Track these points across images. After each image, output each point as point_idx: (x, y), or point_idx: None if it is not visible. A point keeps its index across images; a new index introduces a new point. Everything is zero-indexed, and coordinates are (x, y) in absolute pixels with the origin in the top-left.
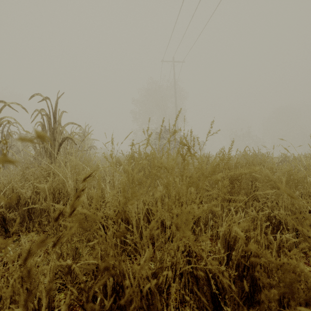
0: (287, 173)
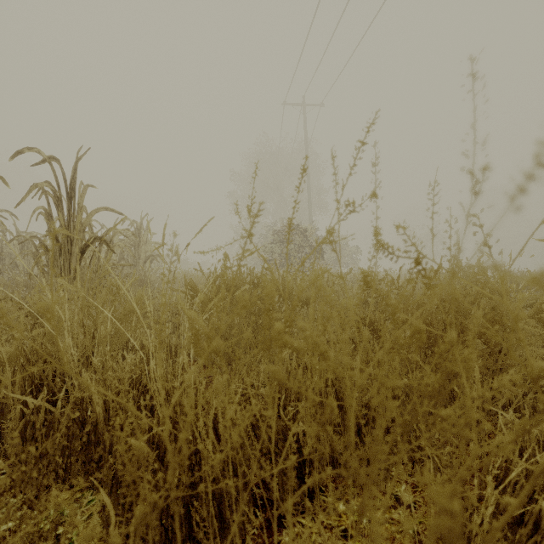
0: None
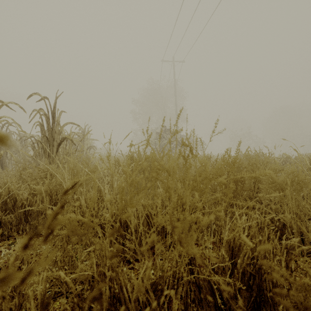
0: (292, 174)
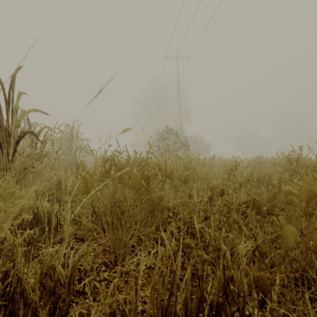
0: None
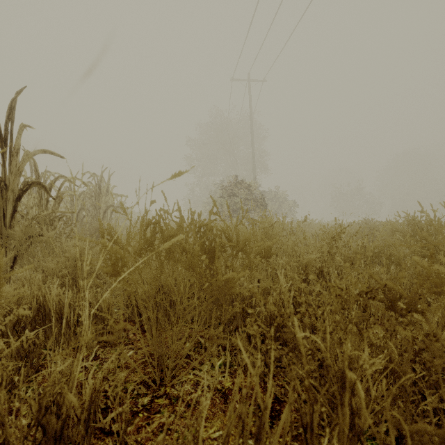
0: None
